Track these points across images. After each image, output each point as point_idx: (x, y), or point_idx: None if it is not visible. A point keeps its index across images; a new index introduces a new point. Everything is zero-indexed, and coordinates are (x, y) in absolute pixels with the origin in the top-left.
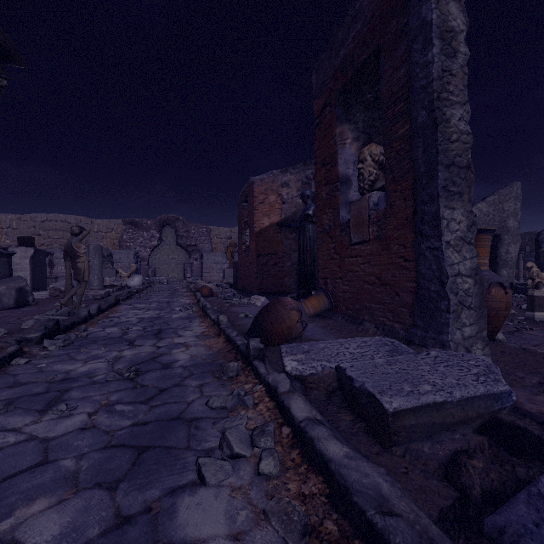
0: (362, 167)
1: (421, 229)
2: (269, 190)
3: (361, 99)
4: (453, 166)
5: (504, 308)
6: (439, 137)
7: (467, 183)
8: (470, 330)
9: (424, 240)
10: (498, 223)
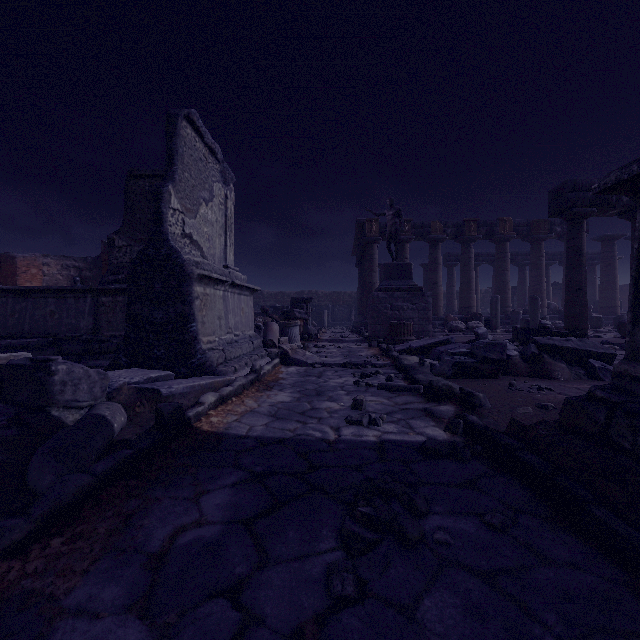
0: None
1: None
2: (32, 265)
3: None
4: None
5: None
6: None
7: None
8: None
9: None
10: None
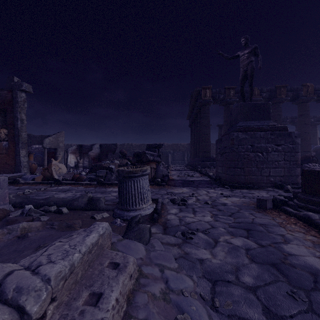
0: (1, 134)
1: (16, 153)
2: None
3: (0, 114)
4: (23, 143)
5: (35, 168)
6: (20, 138)
7: (26, 146)
8: (26, 171)
9: (17, 155)
10: (56, 144)
